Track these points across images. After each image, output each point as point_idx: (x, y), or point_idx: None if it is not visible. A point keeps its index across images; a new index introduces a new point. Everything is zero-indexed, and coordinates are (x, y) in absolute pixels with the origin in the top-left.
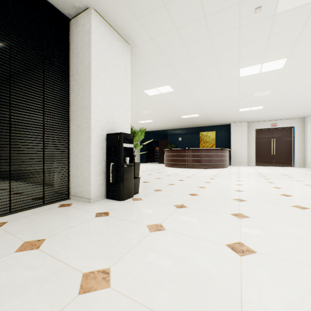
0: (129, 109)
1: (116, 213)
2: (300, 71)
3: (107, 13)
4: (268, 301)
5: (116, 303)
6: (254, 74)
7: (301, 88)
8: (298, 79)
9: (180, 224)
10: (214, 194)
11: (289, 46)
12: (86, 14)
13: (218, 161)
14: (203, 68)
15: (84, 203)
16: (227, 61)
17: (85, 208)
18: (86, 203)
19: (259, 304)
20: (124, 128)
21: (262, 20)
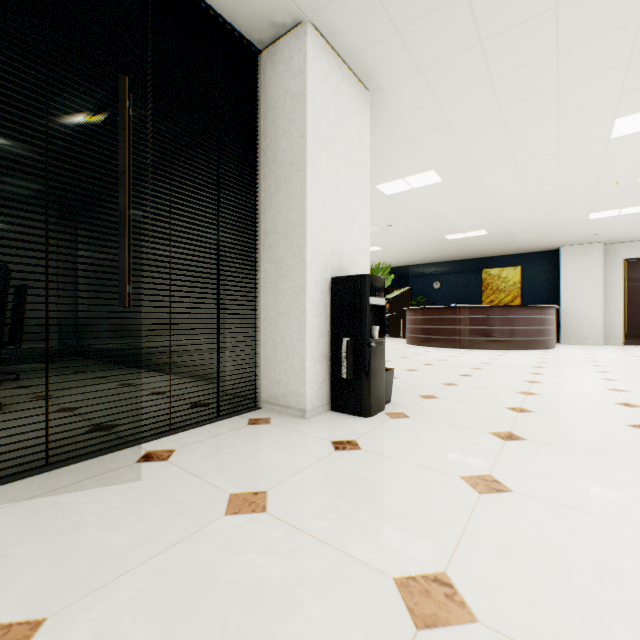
0: (368, 224)
1: (373, 444)
2: None
3: (335, 29)
4: None
5: None
6: None
7: None
8: None
9: (538, 480)
10: (568, 410)
11: None
12: (296, 37)
13: (534, 334)
14: (522, 125)
15: (293, 419)
16: (587, 104)
17: (303, 430)
18: (298, 420)
19: None
20: (358, 264)
21: None
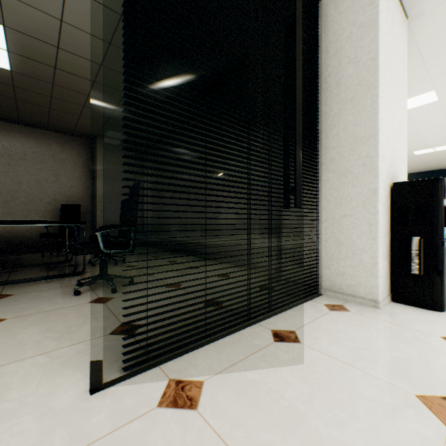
0: (406, 136)
1: None
2: None
3: None
4: None
5: None
6: None
7: None
8: None
9: None
10: None
11: None
12: None
13: None
14: None
15: (367, 308)
16: None
17: (392, 321)
18: (372, 309)
19: None
20: (401, 172)
21: None
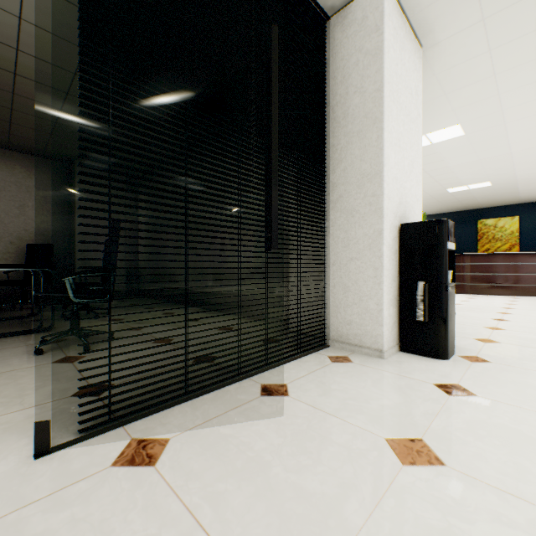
0: (420, 174)
1: (484, 390)
2: None
3: None
4: None
5: None
6: None
7: None
8: None
9: None
10: None
11: None
12: None
13: None
14: None
15: (371, 359)
16: None
17: (392, 370)
18: (376, 359)
19: None
20: (415, 212)
21: None
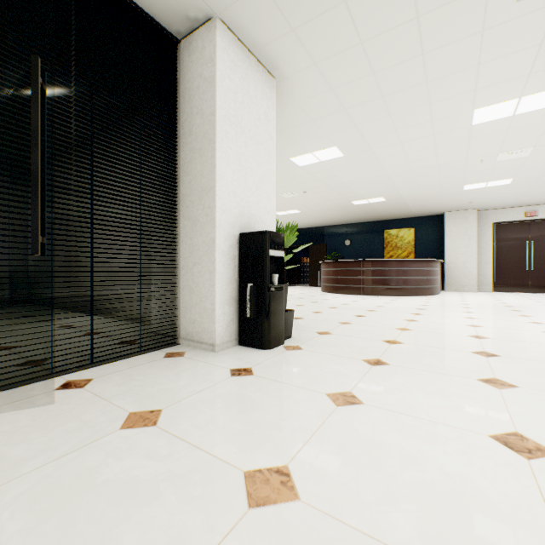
0: (274, 190)
1: (264, 371)
2: None
3: (241, 25)
4: None
5: (320, 530)
6: (501, 119)
7: None
8: None
9: (386, 395)
10: (430, 341)
11: None
12: (207, 30)
13: (422, 283)
14: (403, 112)
15: (204, 353)
16: (451, 97)
17: (210, 361)
18: (208, 353)
19: None
20: (265, 223)
21: (531, 13)
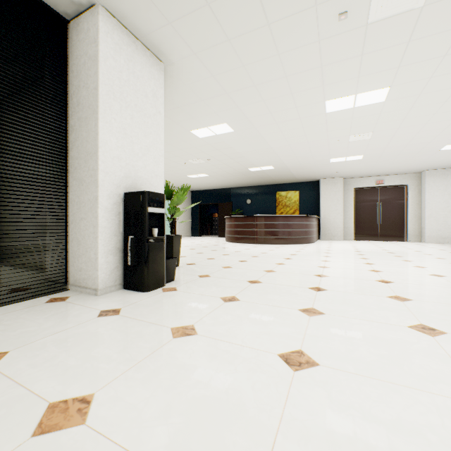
0: (162, 156)
1: (131, 311)
2: (409, 106)
3: (123, 14)
4: (314, 437)
5: (85, 449)
6: (346, 109)
7: (413, 131)
8: (408, 118)
9: (220, 326)
10: (283, 280)
11: (391, 70)
12: (92, 14)
13: (302, 234)
14: (273, 99)
15: (87, 297)
16: (307, 89)
17: (87, 304)
18: (91, 297)
19: (300, 442)
20: (153, 184)
21: (350, 31)
